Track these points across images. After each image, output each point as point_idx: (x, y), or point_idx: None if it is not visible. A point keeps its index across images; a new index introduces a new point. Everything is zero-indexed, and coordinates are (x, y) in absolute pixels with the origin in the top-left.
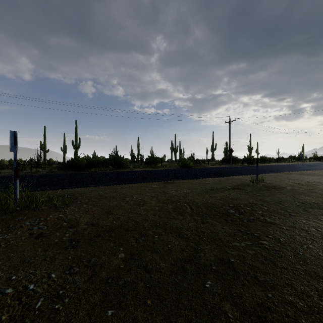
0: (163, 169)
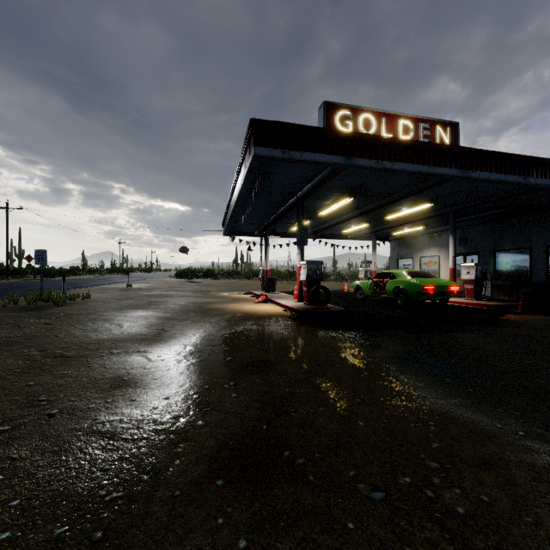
0: None
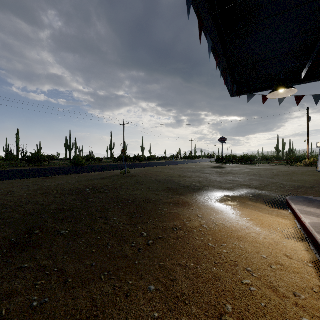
0: (50, 168)
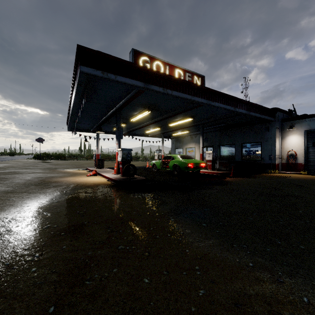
0: None
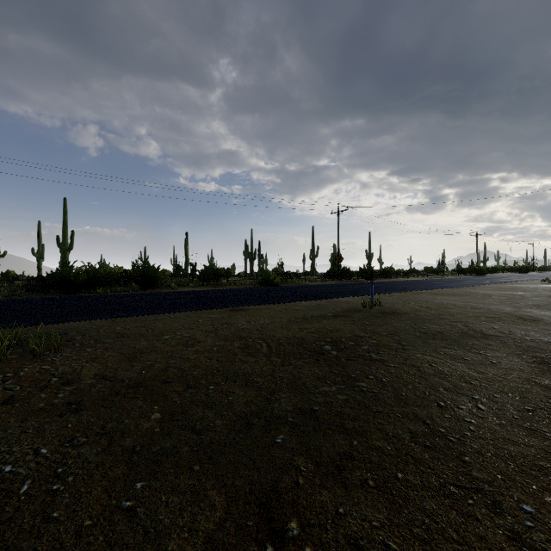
0: (230, 289)
